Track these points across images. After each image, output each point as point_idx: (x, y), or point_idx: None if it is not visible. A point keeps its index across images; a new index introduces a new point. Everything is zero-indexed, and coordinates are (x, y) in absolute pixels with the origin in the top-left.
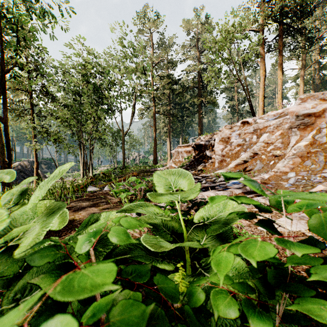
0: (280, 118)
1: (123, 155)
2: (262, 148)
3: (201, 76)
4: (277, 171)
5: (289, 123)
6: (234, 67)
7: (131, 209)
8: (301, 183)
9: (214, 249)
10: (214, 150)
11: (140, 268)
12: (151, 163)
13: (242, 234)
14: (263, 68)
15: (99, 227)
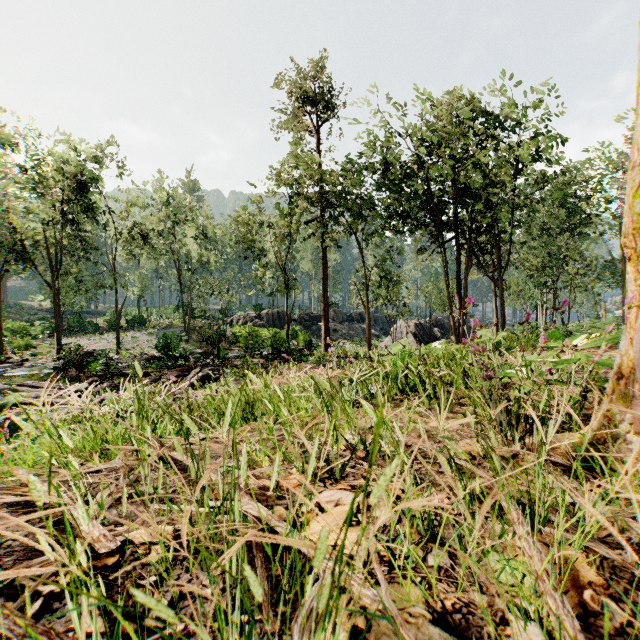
0: None
1: (622, 305)
2: None
3: None
4: None
5: None
6: None
7: None
8: None
9: None
10: None
11: None
12: None
13: None
14: None
15: None
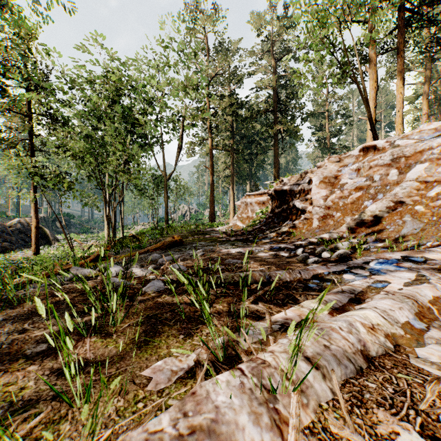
0: None
1: (165, 208)
2: (415, 192)
3: (277, 96)
4: None
5: None
6: (346, 55)
7: None
8: None
9: None
10: (309, 199)
11: None
12: (207, 220)
13: None
14: (374, 78)
15: None
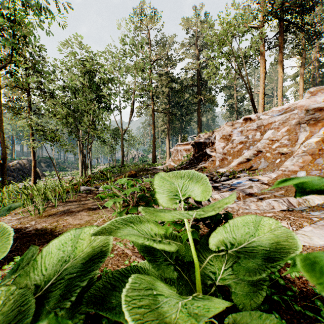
0: (286, 113)
1: (122, 153)
2: (267, 145)
3: (200, 75)
4: (285, 170)
5: (297, 118)
6: (236, 61)
7: (112, 230)
8: None
9: None
10: (214, 148)
11: None
12: (150, 162)
13: None
14: (264, 65)
15: (64, 256)
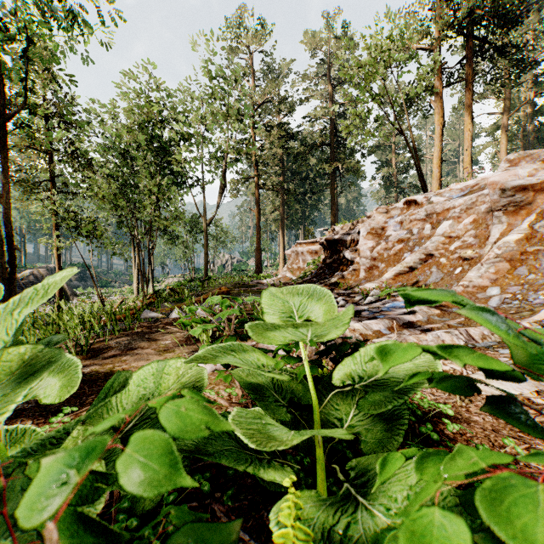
0: (471, 194)
1: (205, 257)
2: (441, 246)
3: (335, 127)
4: (468, 285)
5: (488, 202)
6: (393, 108)
7: (208, 359)
8: (512, 306)
9: (383, 460)
10: (358, 249)
11: (210, 539)
12: (252, 272)
13: (417, 401)
14: (440, 112)
15: (146, 394)
